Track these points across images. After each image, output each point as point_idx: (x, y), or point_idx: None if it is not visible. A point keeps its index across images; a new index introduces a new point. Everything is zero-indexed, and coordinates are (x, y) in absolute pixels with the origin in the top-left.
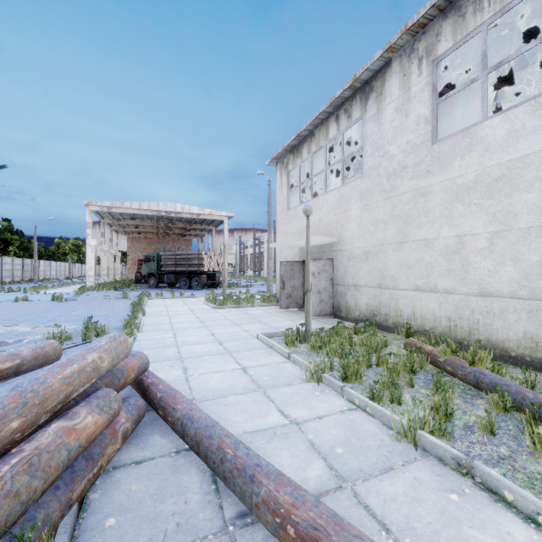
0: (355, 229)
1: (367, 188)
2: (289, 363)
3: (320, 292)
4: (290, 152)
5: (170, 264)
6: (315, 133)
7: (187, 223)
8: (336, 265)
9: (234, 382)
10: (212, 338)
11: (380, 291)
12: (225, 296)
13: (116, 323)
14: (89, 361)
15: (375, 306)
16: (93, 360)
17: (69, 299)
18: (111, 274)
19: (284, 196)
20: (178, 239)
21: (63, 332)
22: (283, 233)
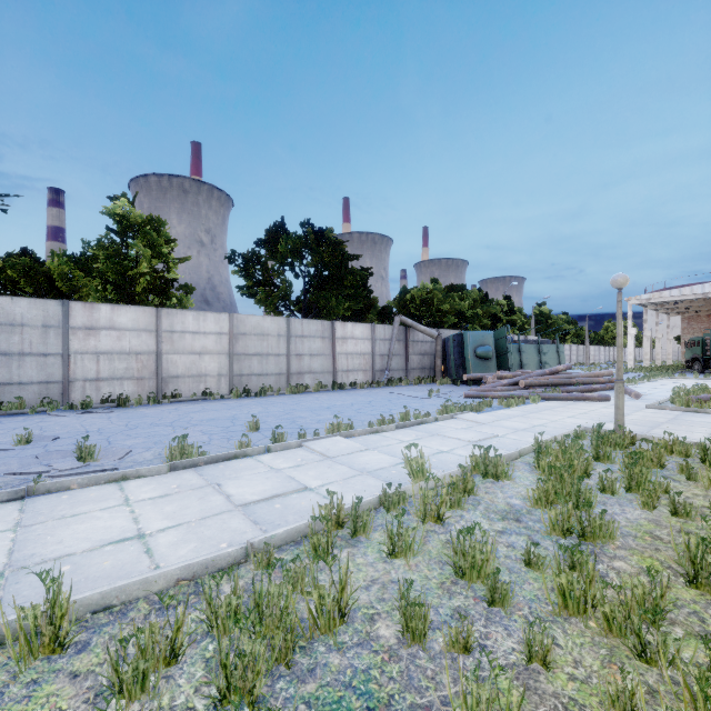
0: None
1: None
2: None
3: None
4: None
5: None
6: None
7: None
8: None
9: (651, 391)
10: (669, 388)
11: None
12: None
13: None
14: (602, 372)
15: None
16: (603, 372)
17: None
18: (657, 359)
19: None
20: None
21: None
22: None
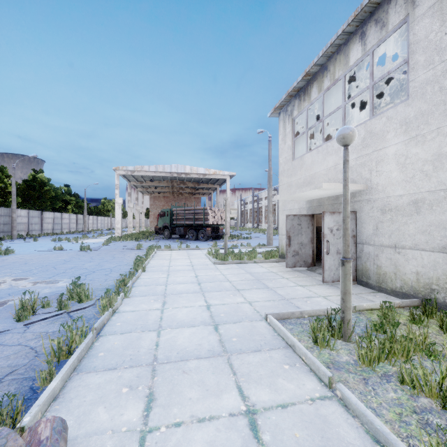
0: (394, 171)
1: (417, 113)
2: (335, 405)
3: (339, 252)
4: (294, 97)
5: (180, 218)
6: (328, 66)
7: (196, 183)
8: (361, 219)
9: None
10: (206, 314)
11: (446, 257)
12: (227, 250)
13: (113, 280)
14: None
15: (435, 277)
16: None
17: (95, 249)
18: (137, 227)
19: (288, 145)
20: (189, 197)
21: (36, 299)
22: (286, 185)
